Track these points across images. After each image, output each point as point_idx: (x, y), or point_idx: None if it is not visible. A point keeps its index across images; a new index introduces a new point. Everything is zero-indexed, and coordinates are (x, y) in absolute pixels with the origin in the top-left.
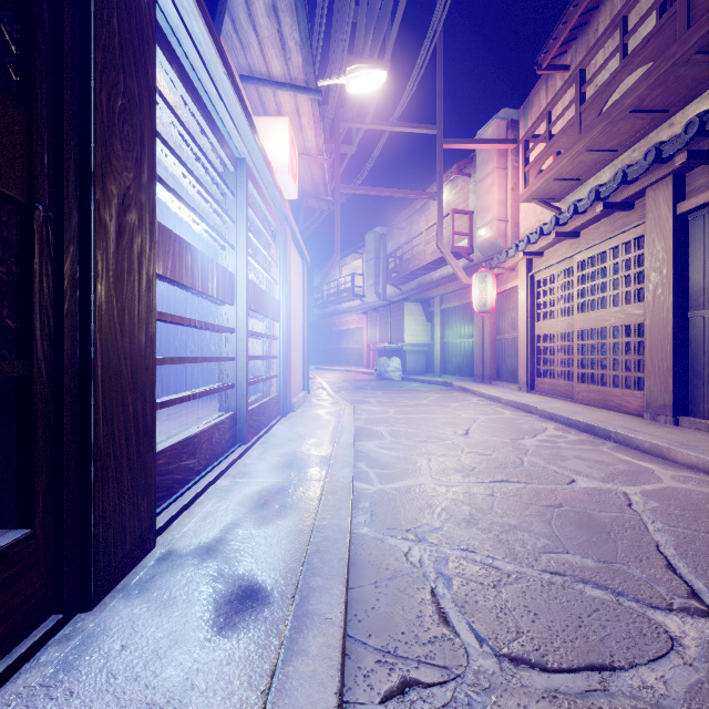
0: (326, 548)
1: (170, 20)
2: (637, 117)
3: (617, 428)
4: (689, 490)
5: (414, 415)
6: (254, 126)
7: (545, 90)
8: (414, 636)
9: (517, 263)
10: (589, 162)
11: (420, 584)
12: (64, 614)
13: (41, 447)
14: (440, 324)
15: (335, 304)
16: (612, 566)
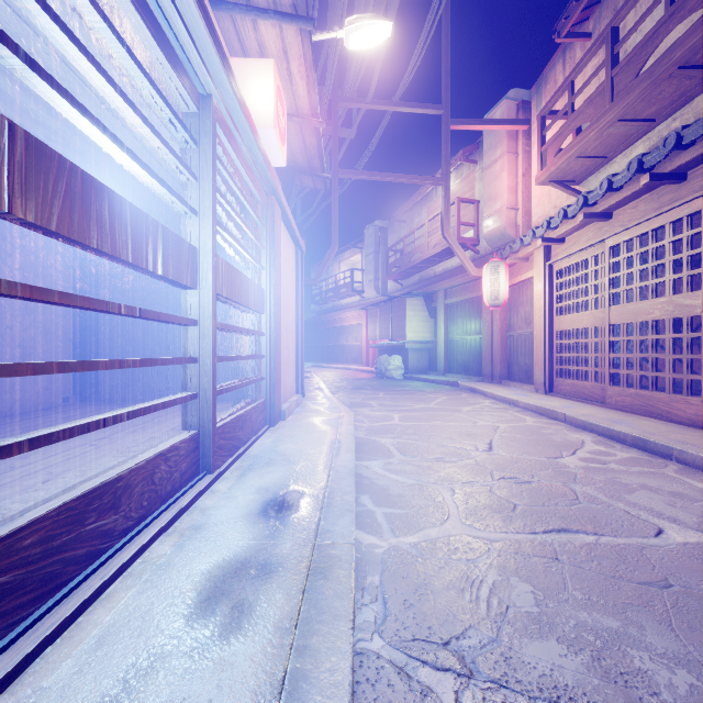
0: None
1: None
2: (684, 76)
3: (680, 444)
4: None
5: (423, 423)
6: (220, 45)
7: (562, 64)
8: None
9: (533, 251)
10: (620, 135)
11: None
12: None
13: None
14: (444, 319)
15: (333, 300)
16: None
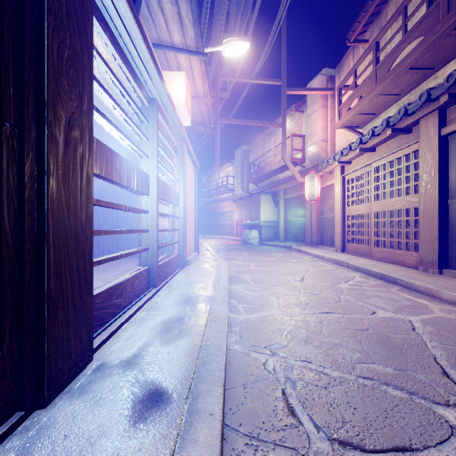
0: (209, 361)
1: (103, 1)
2: (413, 73)
3: (402, 276)
4: (452, 318)
5: (267, 268)
6: (162, 76)
7: (352, 56)
8: (271, 425)
9: (334, 168)
10: (382, 102)
11: (274, 386)
12: (25, 411)
13: (8, 294)
14: (283, 208)
15: (215, 195)
16: (405, 373)
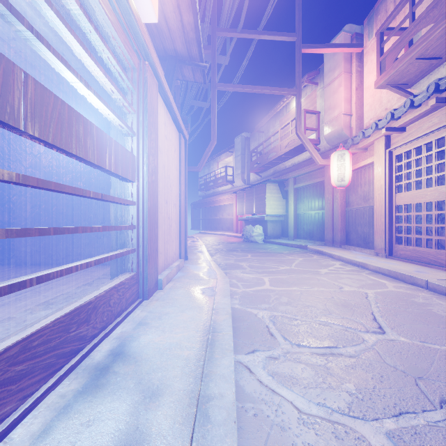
0: None
1: None
2: None
3: None
4: None
5: (293, 288)
6: None
7: None
8: None
9: (373, 142)
10: None
11: None
12: None
13: None
14: (293, 199)
15: (213, 188)
16: None
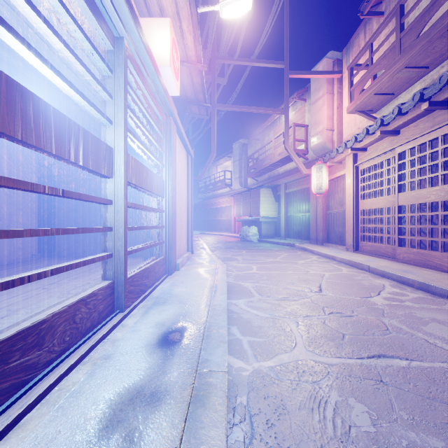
0: None
1: None
2: None
3: None
4: None
5: (273, 272)
6: None
7: (363, 33)
8: None
9: (345, 157)
10: (404, 78)
11: None
12: None
13: None
14: (285, 203)
15: (212, 190)
16: None
